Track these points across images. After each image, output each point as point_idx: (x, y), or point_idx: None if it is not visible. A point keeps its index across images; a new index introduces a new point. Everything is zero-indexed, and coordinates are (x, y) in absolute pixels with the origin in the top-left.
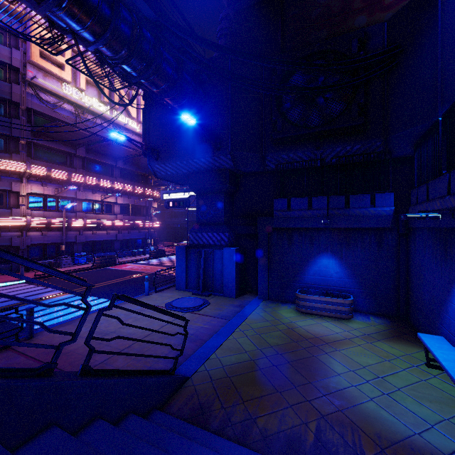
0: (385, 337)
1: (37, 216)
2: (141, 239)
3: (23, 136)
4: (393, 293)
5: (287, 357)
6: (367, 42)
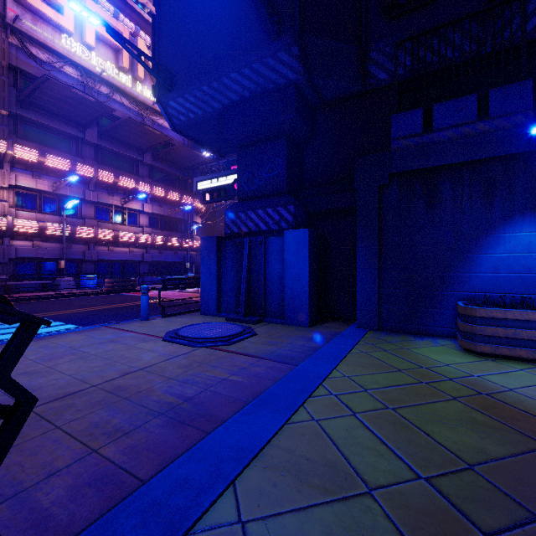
0: None
1: (26, 219)
2: (177, 263)
3: (3, 104)
4: None
5: None
6: None
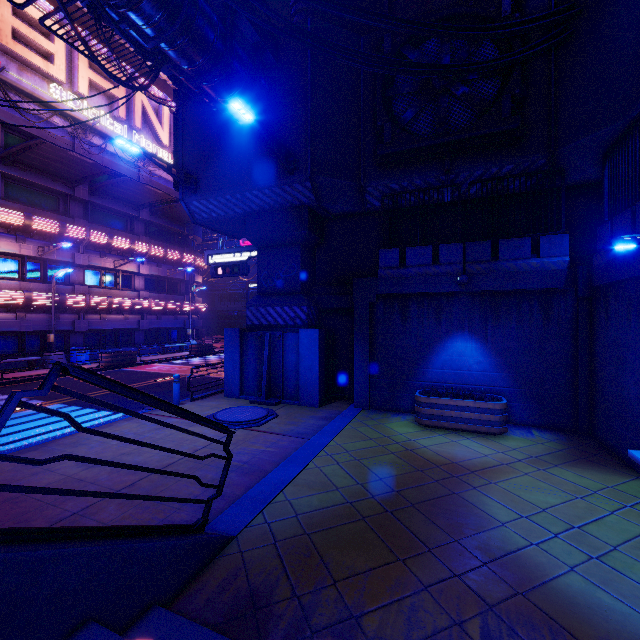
0: (565, 460)
1: (8, 288)
2: (177, 329)
3: None
4: (568, 392)
5: (409, 496)
6: (524, 3)
